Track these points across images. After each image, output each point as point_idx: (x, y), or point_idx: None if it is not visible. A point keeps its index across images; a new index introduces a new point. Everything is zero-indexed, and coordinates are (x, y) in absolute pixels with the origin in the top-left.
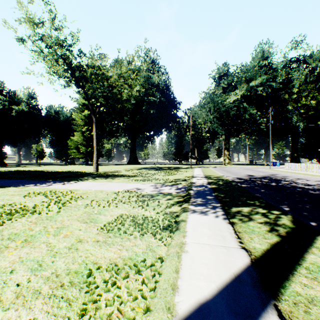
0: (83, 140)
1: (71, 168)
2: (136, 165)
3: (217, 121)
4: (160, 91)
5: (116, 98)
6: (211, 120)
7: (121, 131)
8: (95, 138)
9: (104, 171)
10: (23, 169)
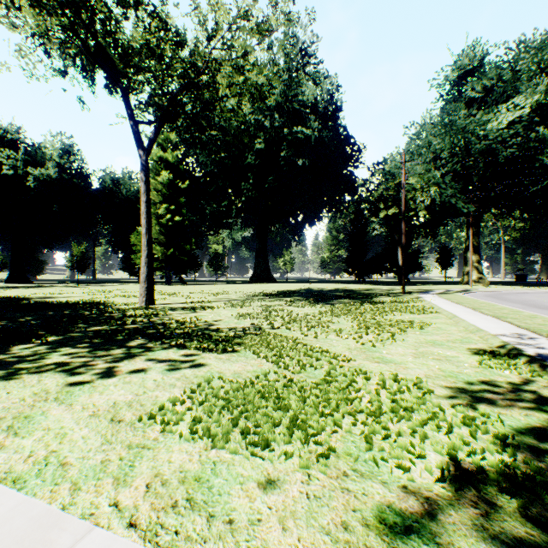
0: (159, 234)
1: (119, 291)
2: (267, 285)
3: (453, 183)
4: (318, 119)
5: (194, 85)
6: (439, 180)
7: (236, 214)
8: (143, 211)
9: (169, 305)
10: (14, 293)
